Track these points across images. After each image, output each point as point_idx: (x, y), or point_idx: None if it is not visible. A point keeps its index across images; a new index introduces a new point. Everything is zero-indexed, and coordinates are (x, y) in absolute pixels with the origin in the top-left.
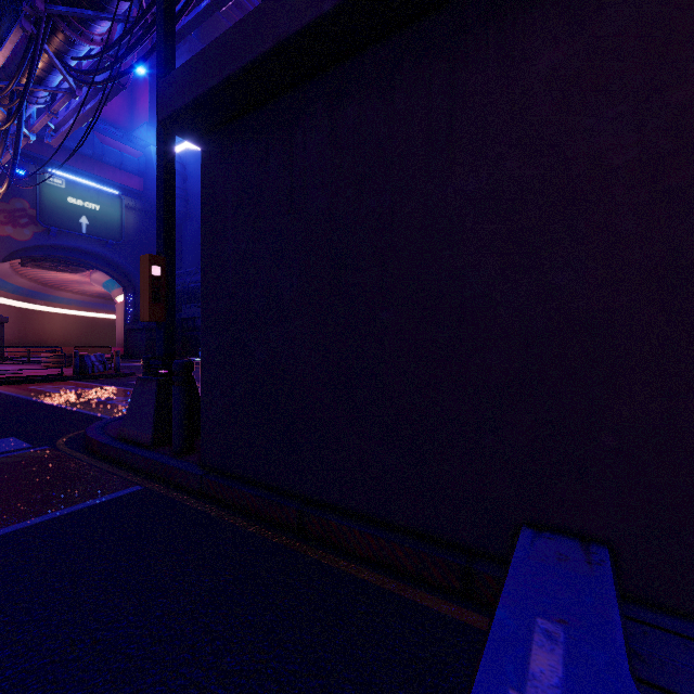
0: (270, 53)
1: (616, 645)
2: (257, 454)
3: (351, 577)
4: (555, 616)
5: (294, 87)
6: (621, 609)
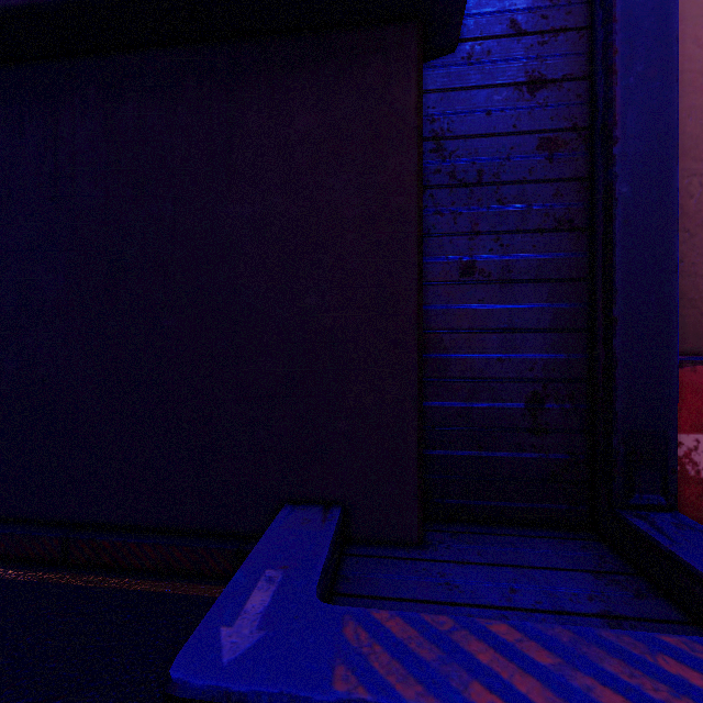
0: (20, 10)
1: (316, 572)
2: (6, 484)
3: (122, 592)
4: (281, 565)
5: (59, 58)
6: (332, 548)
